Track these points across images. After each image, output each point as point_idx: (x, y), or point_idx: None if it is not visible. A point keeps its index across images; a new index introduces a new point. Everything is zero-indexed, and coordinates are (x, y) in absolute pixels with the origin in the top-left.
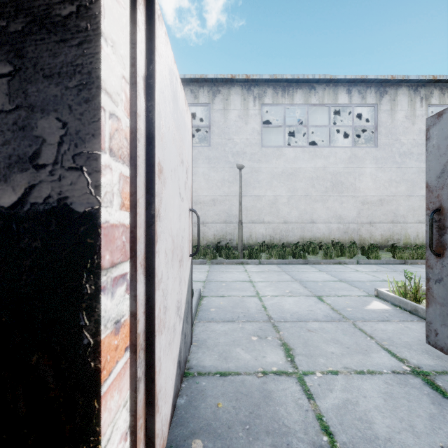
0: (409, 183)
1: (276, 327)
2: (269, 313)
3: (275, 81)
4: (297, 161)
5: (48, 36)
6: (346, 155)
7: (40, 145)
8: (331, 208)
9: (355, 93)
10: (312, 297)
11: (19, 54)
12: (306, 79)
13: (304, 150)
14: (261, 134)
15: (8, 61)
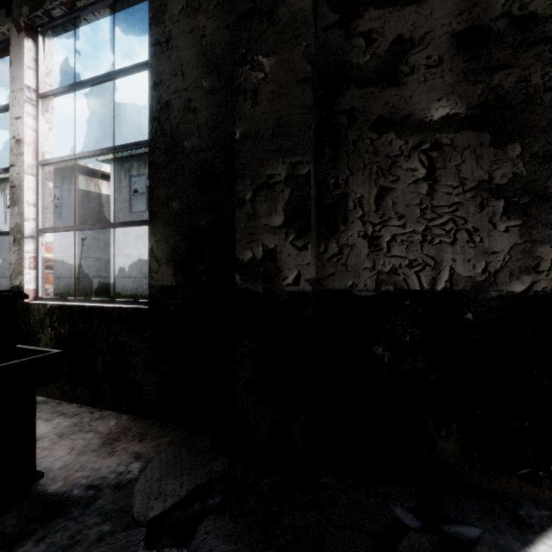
0: None
1: None
2: None
3: None
4: None
5: (544, 204)
6: None
7: (539, 261)
8: None
9: None
10: None
11: (526, 215)
12: None
13: None
14: None
15: (519, 218)
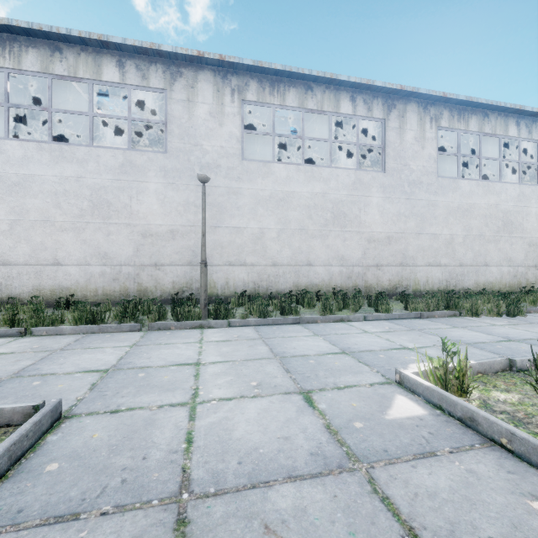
0: (418, 218)
1: (181, 531)
2: (192, 461)
3: (261, 71)
4: (290, 183)
5: None
6: (349, 179)
7: None
8: (332, 246)
9: (360, 102)
10: (295, 395)
11: None
12: (302, 74)
13: (298, 168)
14: (242, 142)
15: None
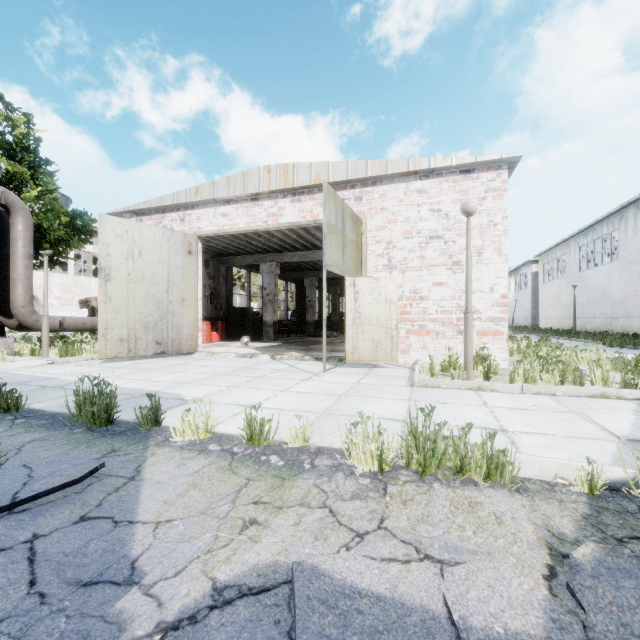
0: None
1: None
2: None
3: None
4: None
5: None
6: None
7: None
8: None
9: None
10: None
11: None
12: None
13: None
14: None
15: None
